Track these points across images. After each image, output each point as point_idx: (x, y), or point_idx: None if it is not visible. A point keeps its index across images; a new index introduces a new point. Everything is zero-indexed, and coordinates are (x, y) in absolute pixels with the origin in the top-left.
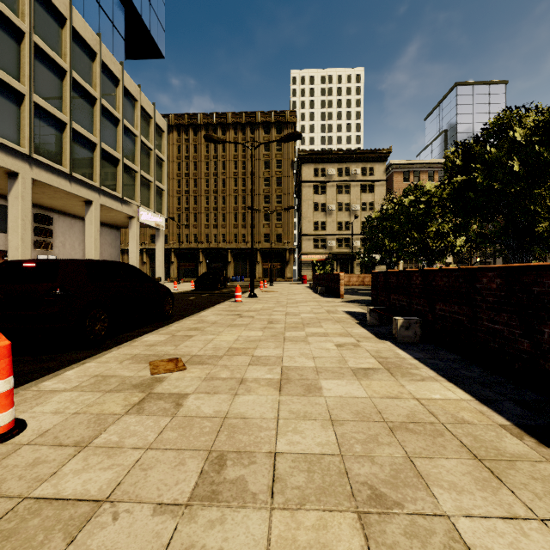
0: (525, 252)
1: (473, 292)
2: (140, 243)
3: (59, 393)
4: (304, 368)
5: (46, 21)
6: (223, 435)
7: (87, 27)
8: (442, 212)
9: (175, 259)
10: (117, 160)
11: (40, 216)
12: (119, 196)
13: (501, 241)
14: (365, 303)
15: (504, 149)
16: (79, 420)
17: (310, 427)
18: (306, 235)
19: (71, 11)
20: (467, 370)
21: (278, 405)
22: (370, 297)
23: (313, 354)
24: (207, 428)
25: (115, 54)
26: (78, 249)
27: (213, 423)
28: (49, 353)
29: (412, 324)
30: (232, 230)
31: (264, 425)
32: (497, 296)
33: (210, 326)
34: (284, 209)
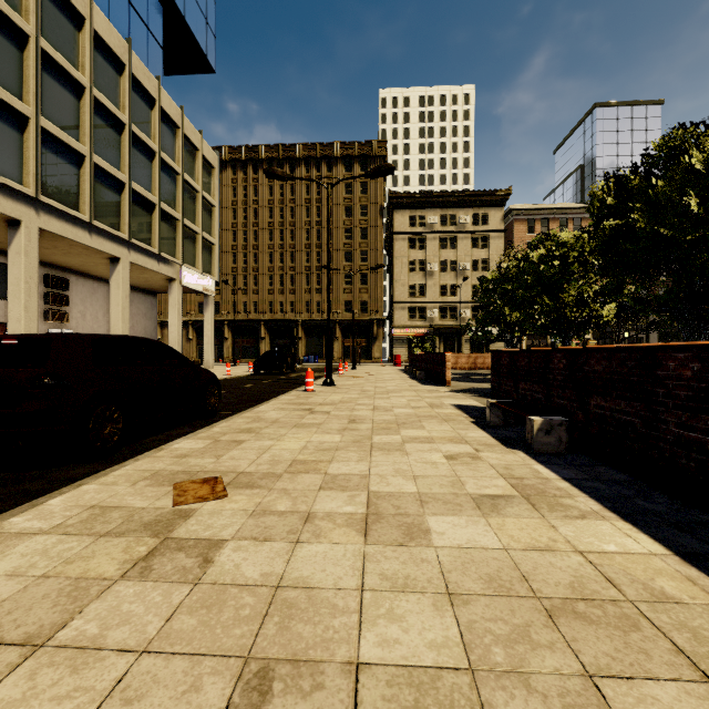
0: (703, 323)
1: (651, 382)
2: (184, 314)
3: (29, 537)
4: (401, 495)
5: (58, 22)
6: (271, 623)
7: (112, 31)
8: (583, 271)
9: (230, 335)
10: (152, 204)
11: (53, 278)
12: (155, 252)
13: (669, 308)
14: (480, 393)
15: (674, 181)
16: (45, 591)
17: (415, 608)
18: (399, 302)
19: (91, 9)
20: (646, 500)
21: (363, 562)
22: (486, 385)
23: (413, 471)
24: (247, 608)
25: (150, 67)
26: (103, 321)
27: (258, 598)
28: (37, 468)
29: (554, 426)
30: (303, 297)
31: (339, 604)
32: (693, 388)
33: (269, 427)
34: (371, 268)
